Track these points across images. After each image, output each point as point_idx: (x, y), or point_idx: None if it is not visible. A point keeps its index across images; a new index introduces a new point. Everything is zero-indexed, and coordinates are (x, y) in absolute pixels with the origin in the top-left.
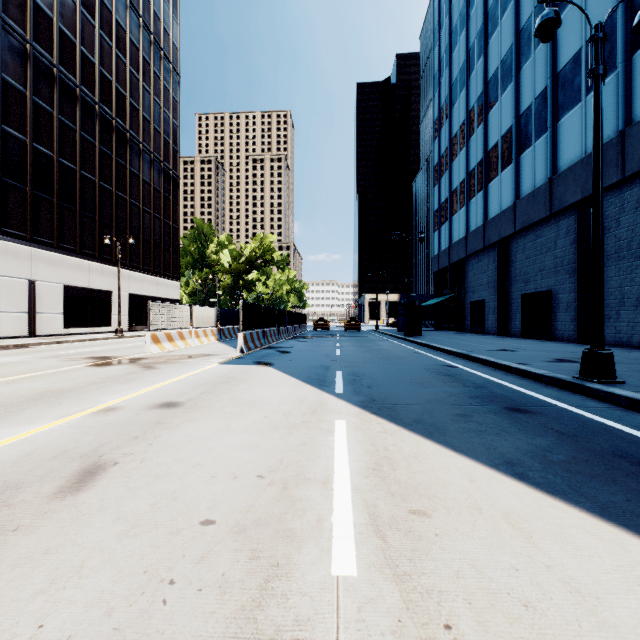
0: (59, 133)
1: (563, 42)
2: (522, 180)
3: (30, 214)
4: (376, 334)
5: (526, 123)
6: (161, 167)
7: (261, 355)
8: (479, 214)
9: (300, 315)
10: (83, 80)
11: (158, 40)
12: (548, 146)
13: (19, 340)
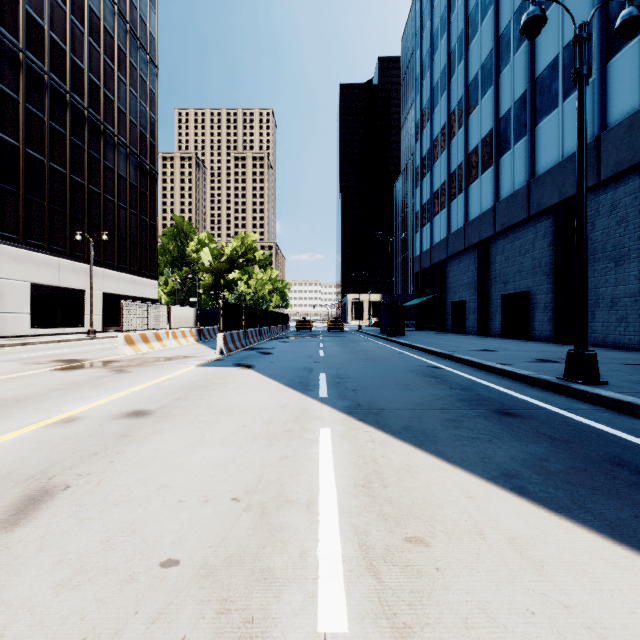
0: (25, 122)
1: (541, 48)
2: (502, 183)
3: None
4: (359, 334)
5: (505, 127)
6: (138, 161)
7: (242, 357)
8: (460, 216)
9: (283, 315)
10: (52, 67)
11: (134, 29)
12: (527, 150)
13: None
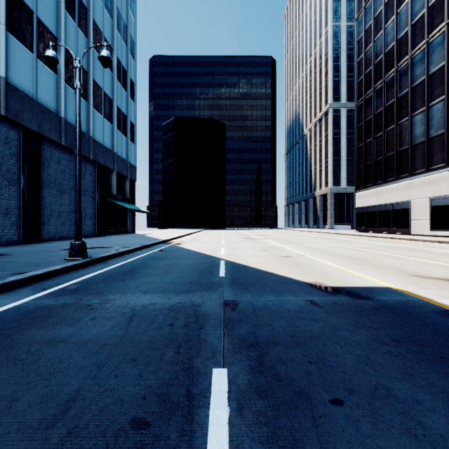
0: None
1: None
2: None
3: None
4: None
5: None
6: None
7: None
8: None
9: None
10: None
11: None
12: None
13: None
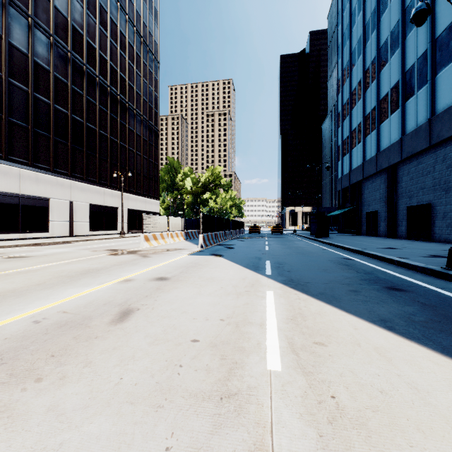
0: (86, 107)
1: (440, 15)
2: (407, 121)
3: (70, 159)
4: (294, 236)
5: (410, 78)
6: (147, 124)
7: (214, 249)
8: (373, 147)
9: (240, 222)
10: (100, 72)
11: (145, 40)
12: (428, 94)
13: (64, 238)
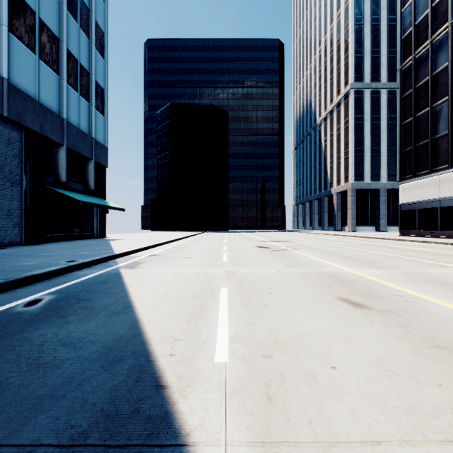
0: None
1: None
2: None
3: None
4: None
5: None
6: None
7: None
8: None
9: None
10: None
11: None
12: None
13: None
